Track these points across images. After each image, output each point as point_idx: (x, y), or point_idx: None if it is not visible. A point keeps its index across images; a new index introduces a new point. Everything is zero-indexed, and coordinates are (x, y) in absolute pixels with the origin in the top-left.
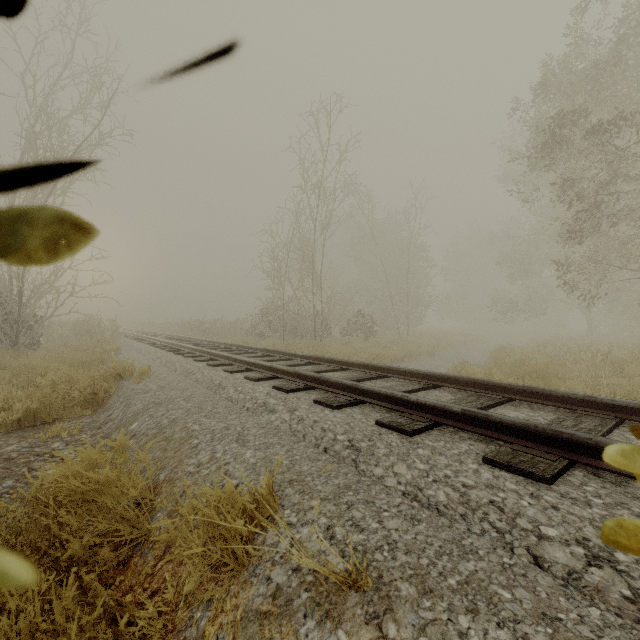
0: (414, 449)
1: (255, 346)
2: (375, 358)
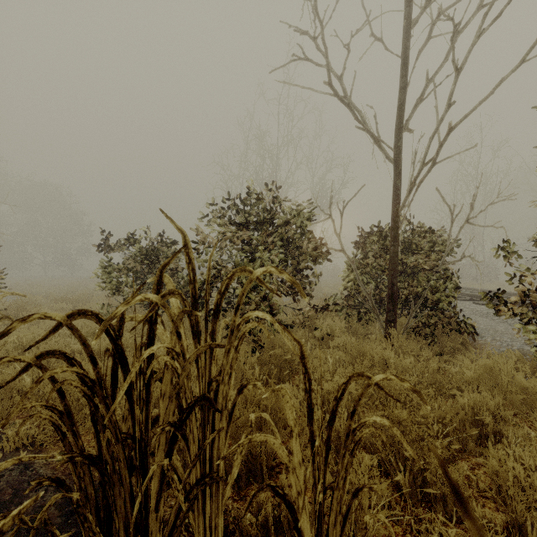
0: None
1: None
2: None
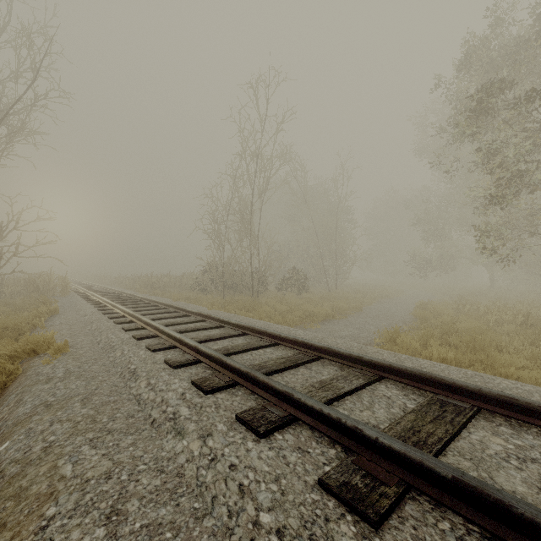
0: None
1: (190, 309)
2: (308, 315)
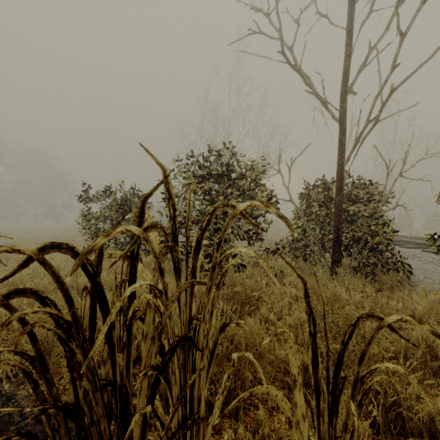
0: None
1: None
2: None
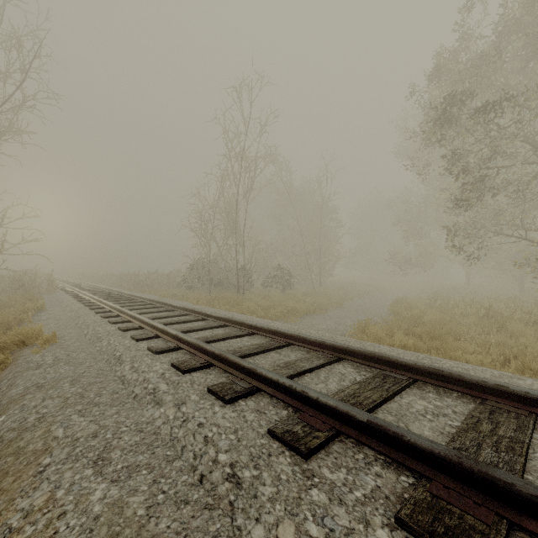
0: (308, 489)
1: (175, 304)
2: (290, 311)
